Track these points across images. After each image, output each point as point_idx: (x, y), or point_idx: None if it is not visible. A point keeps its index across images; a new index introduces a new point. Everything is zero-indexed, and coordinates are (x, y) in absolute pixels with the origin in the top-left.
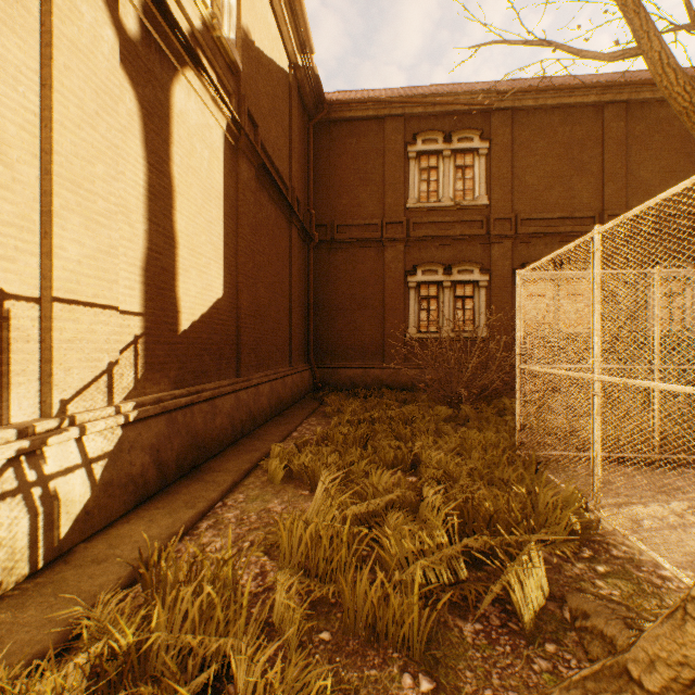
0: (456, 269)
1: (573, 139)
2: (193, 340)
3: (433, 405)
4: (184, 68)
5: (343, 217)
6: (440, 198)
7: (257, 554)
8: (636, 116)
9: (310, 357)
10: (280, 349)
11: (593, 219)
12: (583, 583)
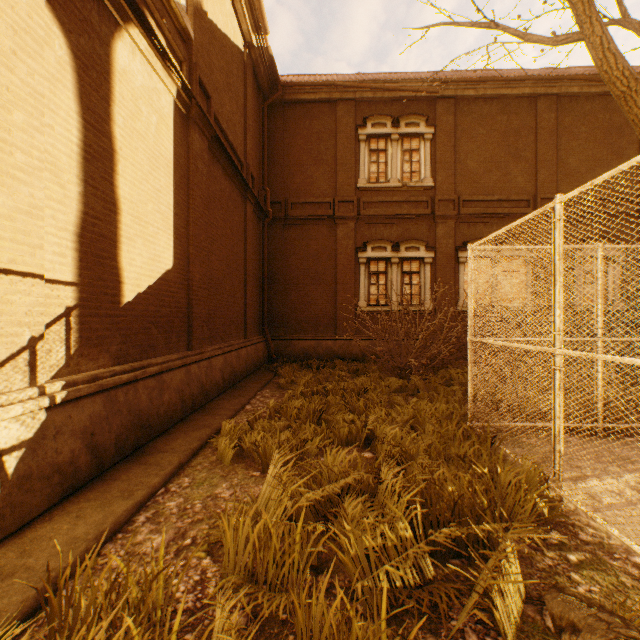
0: (404, 247)
1: (510, 128)
2: (139, 312)
3: (384, 376)
4: (127, 24)
5: (297, 195)
6: (388, 179)
7: (199, 554)
8: (566, 109)
9: (264, 330)
10: (235, 321)
11: (527, 202)
12: (559, 578)
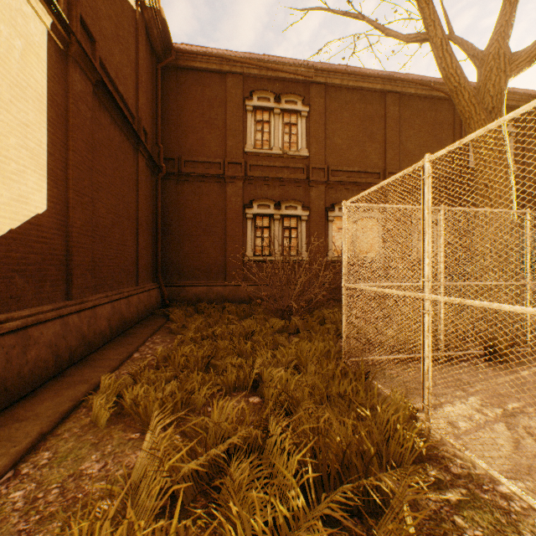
0: (284, 205)
1: (367, 114)
2: None
3: (269, 317)
4: None
5: (190, 154)
6: (272, 146)
7: None
8: (405, 105)
9: (158, 277)
10: (126, 269)
11: (379, 175)
12: (445, 525)
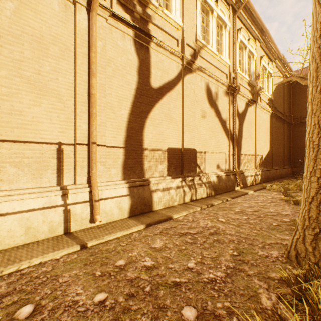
0: None
1: None
2: (265, 159)
3: None
4: (264, 111)
5: (305, 114)
6: None
7: None
8: None
9: (290, 163)
10: (280, 161)
11: None
12: None
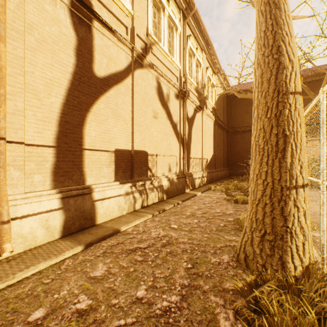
0: None
1: None
2: (210, 162)
3: None
4: (209, 119)
5: (239, 124)
6: None
7: None
8: None
9: (228, 166)
10: (221, 164)
11: None
12: None
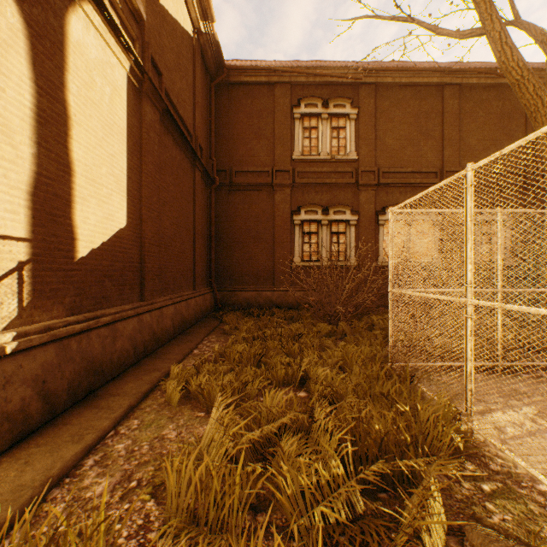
0: (332, 210)
1: (421, 111)
2: (93, 267)
3: (316, 322)
4: (81, 0)
5: (240, 165)
6: (319, 152)
7: (143, 497)
8: (467, 96)
9: (211, 282)
10: (185, 275)
11: (435, 174)
12: (475, 508)
